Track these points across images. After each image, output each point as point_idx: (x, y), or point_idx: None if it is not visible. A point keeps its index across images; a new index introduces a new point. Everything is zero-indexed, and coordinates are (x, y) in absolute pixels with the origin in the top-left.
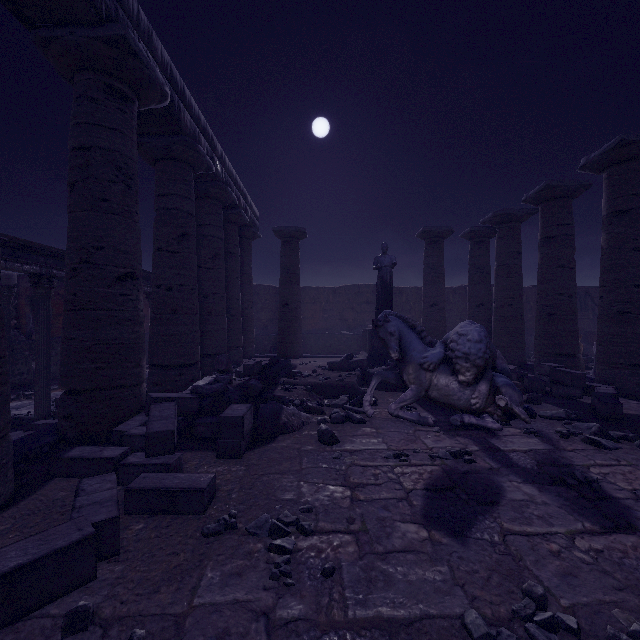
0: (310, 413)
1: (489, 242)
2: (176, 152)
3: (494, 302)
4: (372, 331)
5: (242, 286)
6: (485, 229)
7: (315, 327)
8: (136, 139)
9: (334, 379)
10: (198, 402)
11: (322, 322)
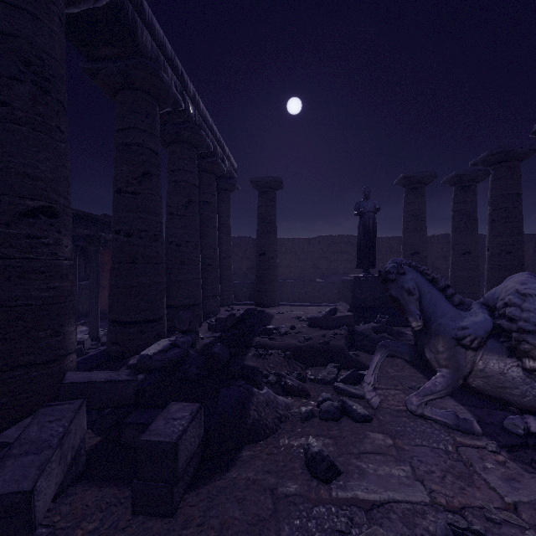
0: (290, 395)
1: (476, 187)
2: (136, 79)
3: (487, 250)
4: (354, 281)
5: (221, 236)
6: (473, 172)
7: (291, 275)
8: (60, 32)
9: (317, 340)
10: (135, 386)
11: (297, 270)
